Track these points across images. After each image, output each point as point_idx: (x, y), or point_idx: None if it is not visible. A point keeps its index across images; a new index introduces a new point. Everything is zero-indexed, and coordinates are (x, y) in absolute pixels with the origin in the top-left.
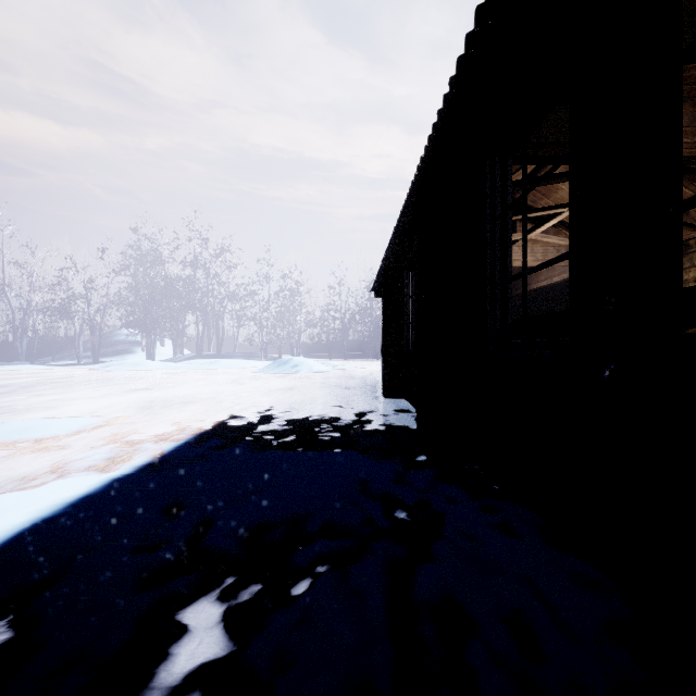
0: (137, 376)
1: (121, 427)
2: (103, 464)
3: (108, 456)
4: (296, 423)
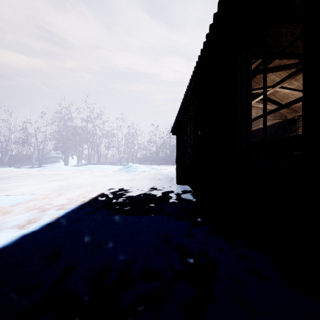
0: (58, 173)
1: (41, 201)
2: (23, 224)
3: (27, 219)
4: (132, 198)
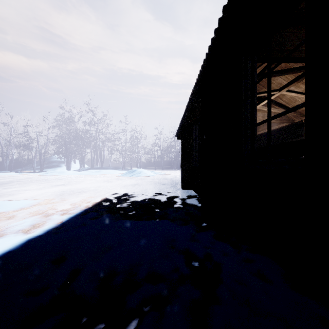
0: (60, 178)
1: (44, 206)
2: (27, 229)
3: (31, 223)
4: (136, 203)
